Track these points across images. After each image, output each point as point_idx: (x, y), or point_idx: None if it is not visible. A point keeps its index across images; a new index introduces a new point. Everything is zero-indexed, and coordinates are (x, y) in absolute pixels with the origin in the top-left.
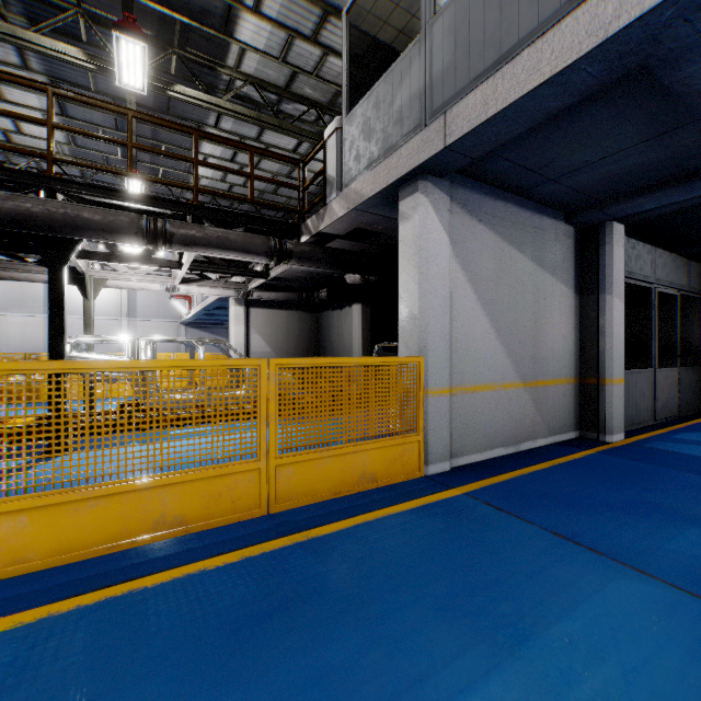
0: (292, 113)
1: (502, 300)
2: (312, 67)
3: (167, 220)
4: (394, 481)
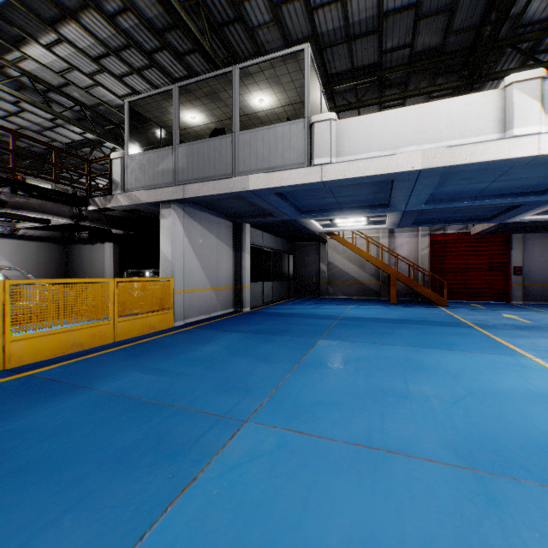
0: (58, 100)
1: (204, 254)
2: (84, 86)
3: (2, 192)
4: (162, 329)
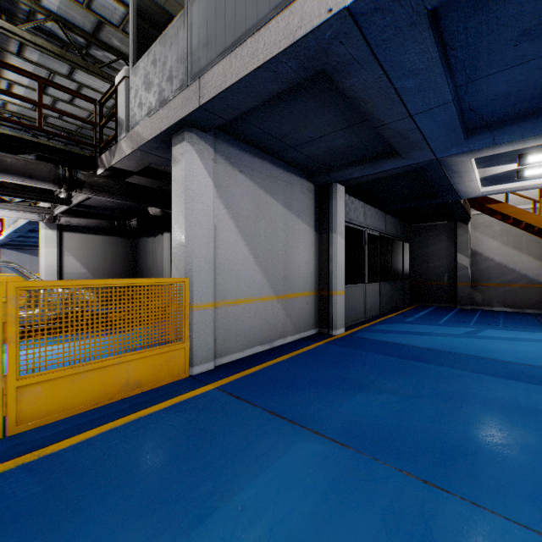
0: (103, 59)
1: (259, 234)
2: (118, 22)
3: None
4: (160, 384)
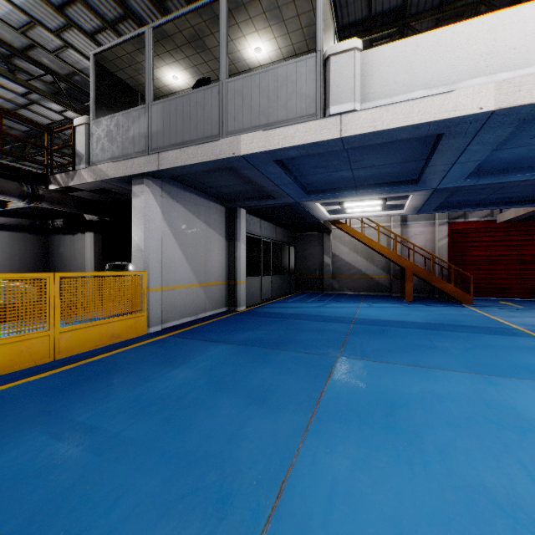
0: (27, 69)
1: (189, 242)
2: (52, 48)
3: None
4: (131, 337)
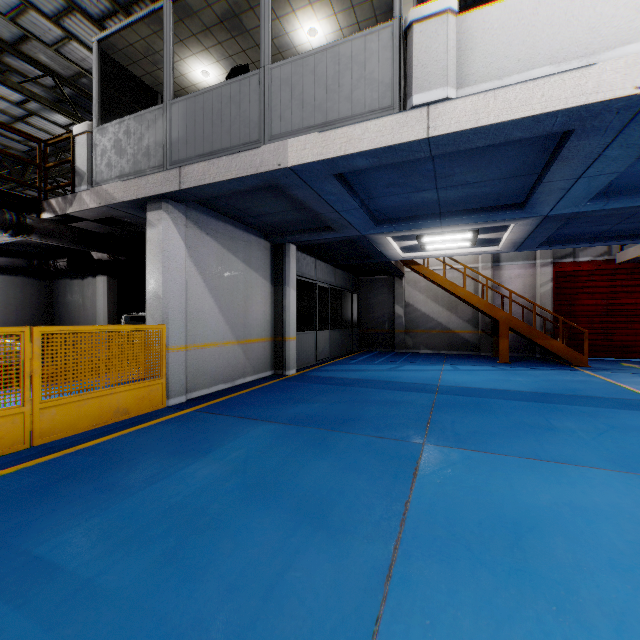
0: (21, 69)
1: (223, 287)
2: (51, 41)
3: None
4: (143, 412)
